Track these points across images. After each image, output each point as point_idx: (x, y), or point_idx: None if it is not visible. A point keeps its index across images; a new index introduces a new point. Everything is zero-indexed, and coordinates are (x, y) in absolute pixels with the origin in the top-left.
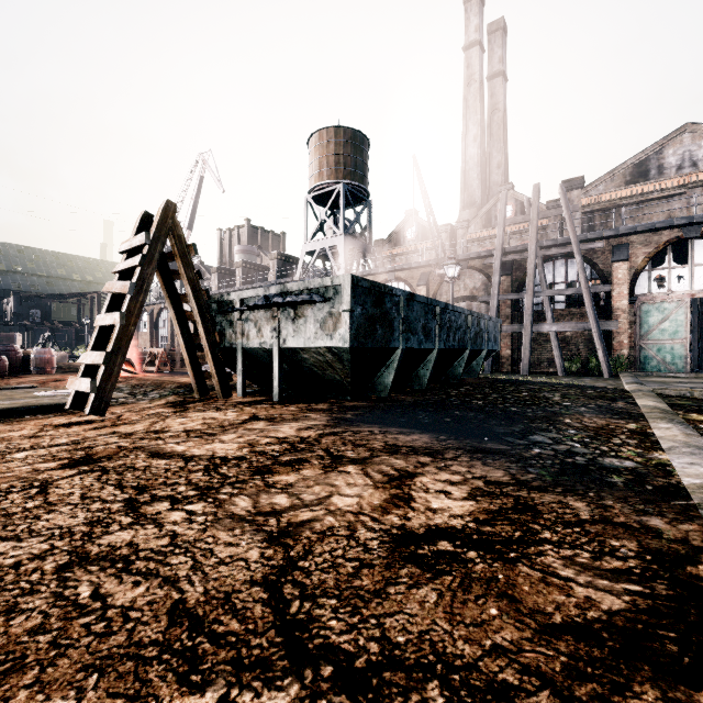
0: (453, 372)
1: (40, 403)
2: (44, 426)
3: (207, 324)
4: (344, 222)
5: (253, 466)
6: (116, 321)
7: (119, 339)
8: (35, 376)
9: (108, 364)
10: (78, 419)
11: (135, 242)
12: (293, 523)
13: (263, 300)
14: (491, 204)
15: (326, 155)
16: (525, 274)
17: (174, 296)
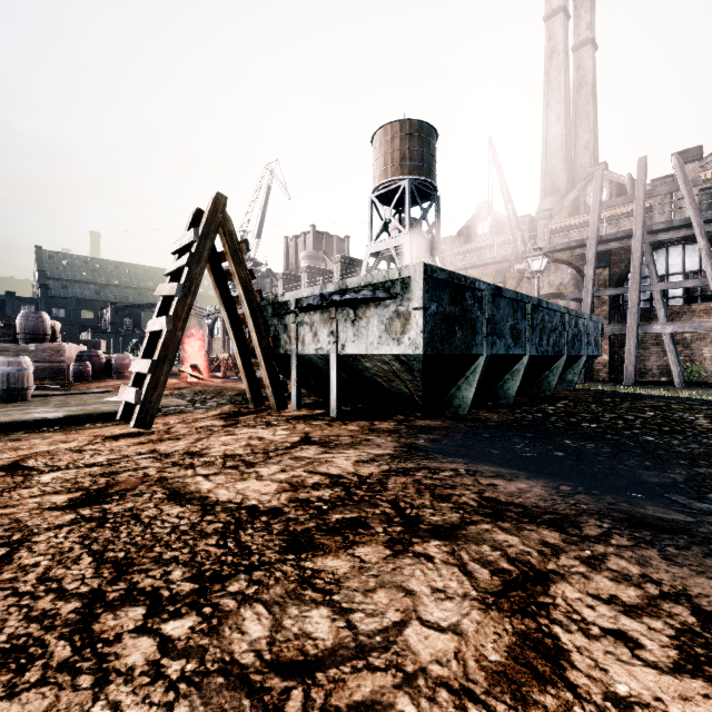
0: (544, 383)
1: (101, 411)
2: (95, 437)
3: (259, 328)
4: (410, 220)
5: (288, 530)
6: (163, 326)
7: (165, 346)
8: (114, 380)
9: (154, 372)
10: (131, 429)
11: (185, 240)
12: (334, 711)
13: (318, 299)
14: (579, 189)
15: (391, 151)
16: (627, 265)
17: (227, 298)
